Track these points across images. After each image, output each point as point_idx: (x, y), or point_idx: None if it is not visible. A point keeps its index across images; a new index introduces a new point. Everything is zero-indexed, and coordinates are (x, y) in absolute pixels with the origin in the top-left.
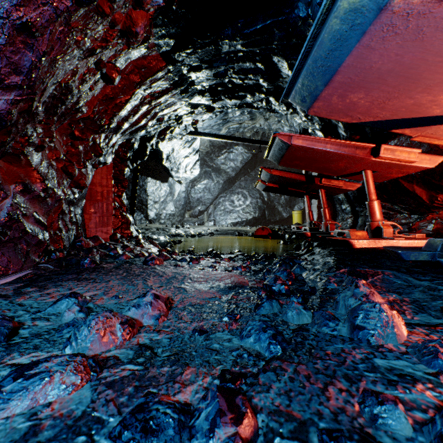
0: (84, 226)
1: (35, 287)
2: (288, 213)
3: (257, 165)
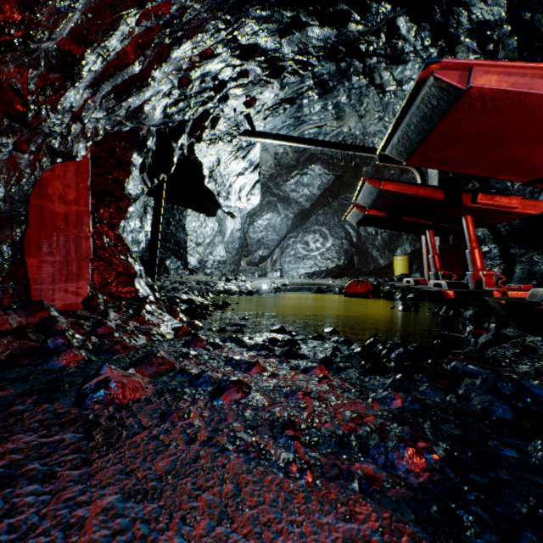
0: (24, 281)
1: None
2: (387, 259)
3: (341, 191)
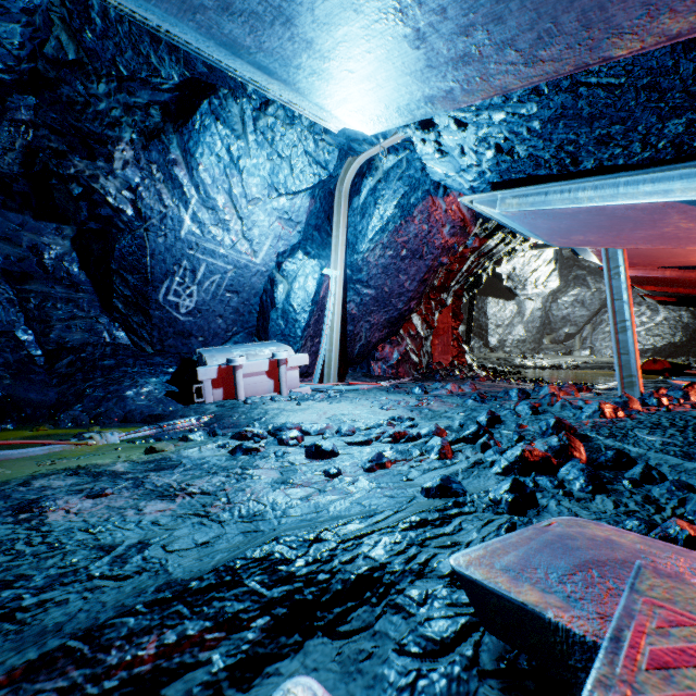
0: (431, 355)
1: (420, 382)
2: None
3: None
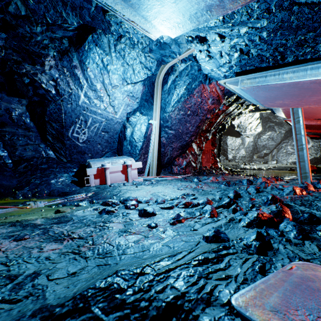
0: (201, 163)
1: (196, 176)
2: None
3: None
